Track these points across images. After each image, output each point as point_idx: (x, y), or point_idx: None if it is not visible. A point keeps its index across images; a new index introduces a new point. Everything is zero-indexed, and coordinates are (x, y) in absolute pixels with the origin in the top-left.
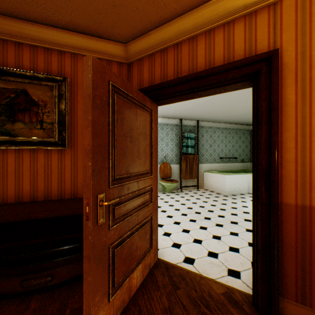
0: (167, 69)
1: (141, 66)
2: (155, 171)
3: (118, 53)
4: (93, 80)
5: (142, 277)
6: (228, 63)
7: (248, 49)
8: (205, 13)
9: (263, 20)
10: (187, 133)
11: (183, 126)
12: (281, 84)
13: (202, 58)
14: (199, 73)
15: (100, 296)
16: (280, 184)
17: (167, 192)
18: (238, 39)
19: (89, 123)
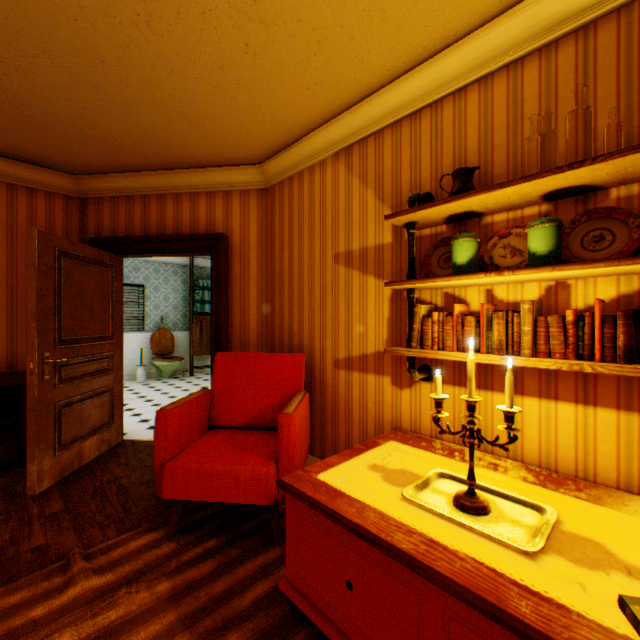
0: (135, 219)
1: (100, 206)
2: (120, 336)
3: (66, 185)
4: (40, 250)
5: (99, 451)
6: (189, 234)
7: (210, 223)
8: (172, 178)
9: (220, 202)
10: (203, 280)
11: (198, 268)
12: (232, 259)
13: (171, 219)
14: (164, 237)
15: (47, 446)
16: (232, 341)
17: (166, 377)
18: (202, 211)
19: (35, 289)
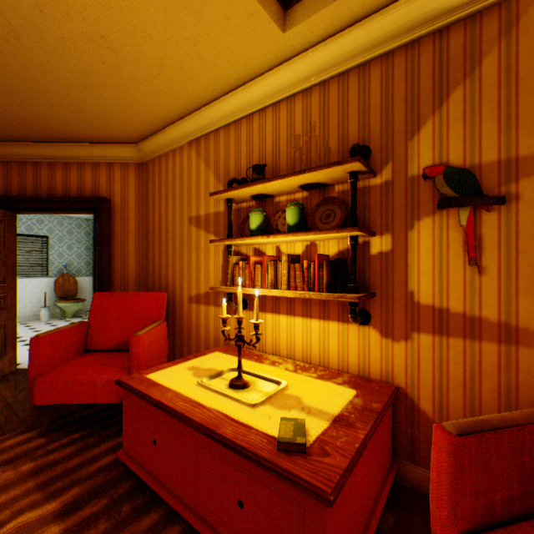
0: (27, 182)
1: None
2: (13, 280)
3: None
4: None
5: None
6: (76, 197)
7: (95, 188)
8: (61, 149)
9: (104, 171)
10: None
11: None
12: (115, 218)
13: (61, 183)
14: (53, 198)
15: None
16: (114, 284)
17: (69, 317)
18: (89, 178)
19: None
